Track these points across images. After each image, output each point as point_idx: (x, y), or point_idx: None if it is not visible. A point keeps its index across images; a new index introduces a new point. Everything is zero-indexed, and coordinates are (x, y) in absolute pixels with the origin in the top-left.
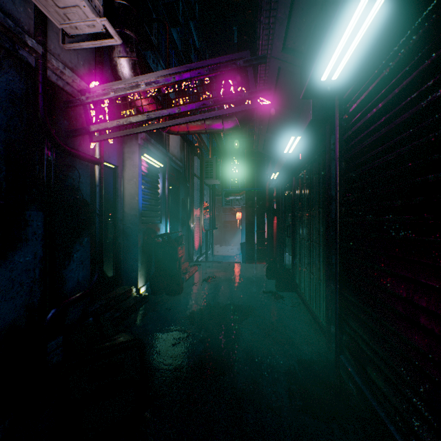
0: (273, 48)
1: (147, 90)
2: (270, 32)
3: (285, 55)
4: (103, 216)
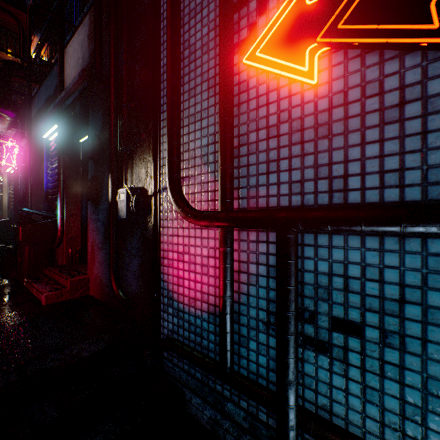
0: None
1: None
2: None
3: None
4: (27, 199)
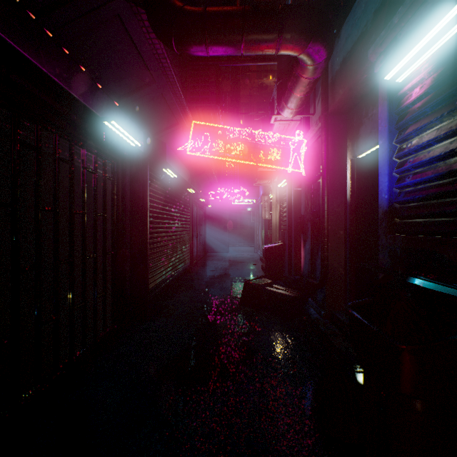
0: (169, 91)
1: (259, 142)
2: (176, 95)
3: (159, 94)
4: (321, 223)
